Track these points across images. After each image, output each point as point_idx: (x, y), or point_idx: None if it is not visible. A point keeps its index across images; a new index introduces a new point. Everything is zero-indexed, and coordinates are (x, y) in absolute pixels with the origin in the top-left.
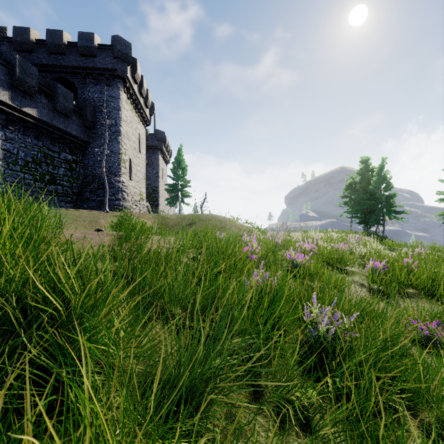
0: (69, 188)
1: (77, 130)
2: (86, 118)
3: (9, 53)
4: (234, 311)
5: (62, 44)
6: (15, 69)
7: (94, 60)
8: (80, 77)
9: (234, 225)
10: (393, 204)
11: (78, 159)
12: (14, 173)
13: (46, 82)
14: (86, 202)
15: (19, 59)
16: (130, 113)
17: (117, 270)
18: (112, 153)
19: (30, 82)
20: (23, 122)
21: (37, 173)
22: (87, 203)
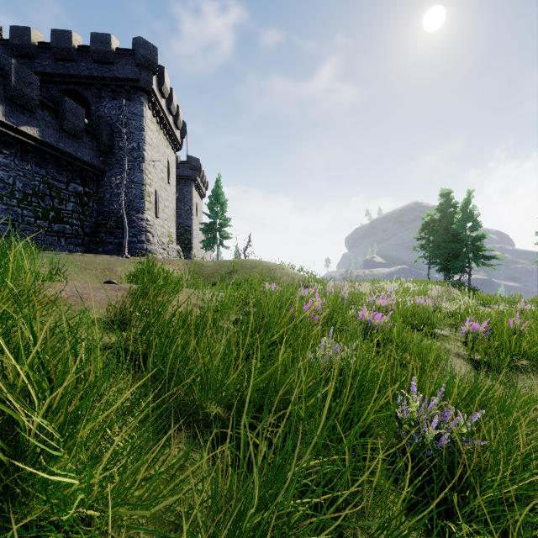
0: (79, 227)
1: (90, 155)
2: (101, 140)
3: (2, 56)
4: (301, 412)
5: (71, 47)
6: (10, 77)
7: (110, 68)
8: (93, 89)
9: (286, 273)
10: (481, 247)
11: (91, 192)
12: (10, 208)
13: (50, 94)
14: (101, 245)
15: (15, 64)
16: (157, 134)
17: (126, 345)
18: (134, 184)
19: (29, 94)
20: (21, 144)
21: (38, 209)
22: (103, 246)
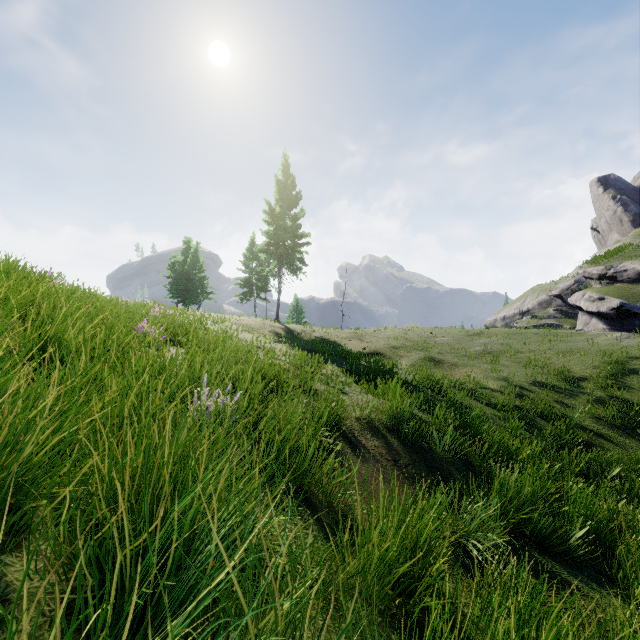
0: None
1: None
2: None
3: None
4: None
5: None
6: None
7: None
8: None
9: None
10: (203, 285)
11: None
12: None
13: None
14: None
15: None
16: None
17: None
18: None
19: None
20: None
21: None
22: None
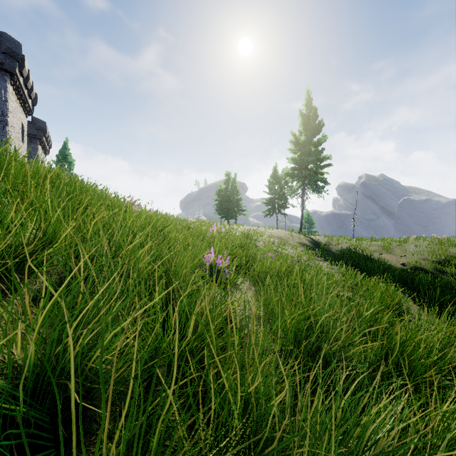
0: None
1: None
2: None
3: None
4: None
5: None
6: None
7: None
8: None
9: None
10: (239, 204)
11: None
12: None
13: None
14: None
15: None
16: (15, 104)
17: None
18: None
19: None
20: None
21: None
22: None
